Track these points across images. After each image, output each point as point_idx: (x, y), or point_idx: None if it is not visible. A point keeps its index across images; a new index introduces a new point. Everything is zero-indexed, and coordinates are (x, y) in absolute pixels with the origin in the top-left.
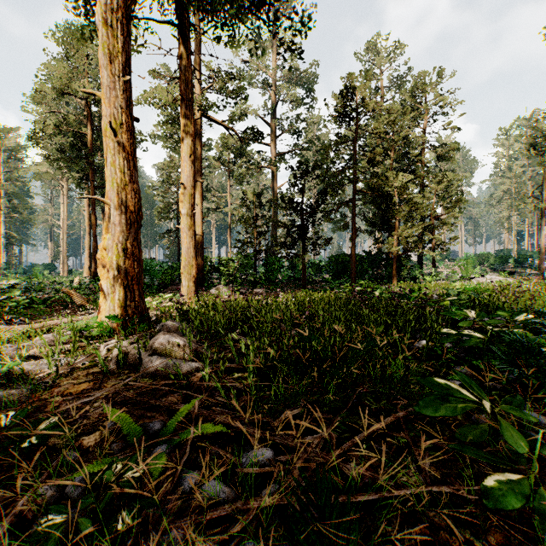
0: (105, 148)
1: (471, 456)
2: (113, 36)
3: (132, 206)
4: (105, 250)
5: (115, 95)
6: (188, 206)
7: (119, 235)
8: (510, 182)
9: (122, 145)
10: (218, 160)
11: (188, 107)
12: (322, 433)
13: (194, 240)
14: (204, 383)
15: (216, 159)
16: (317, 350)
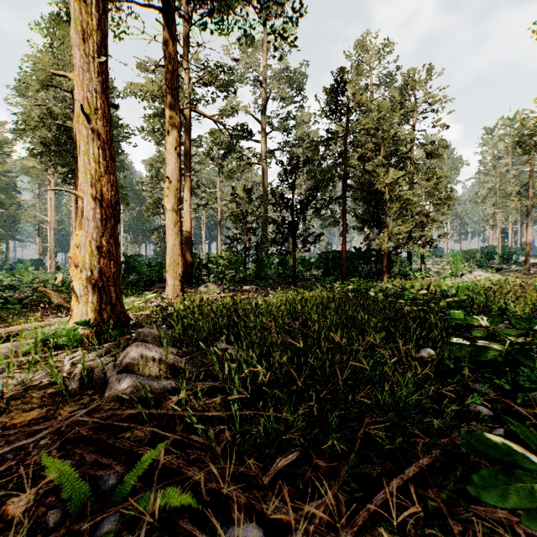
0: (77, 136)
1: (528, 532)
2: (86, 11)
3: (108, 200)
4: (77, 248)
5: (88, 77)
6: (174, 200)
7: (92, 231)
8: (495, 180)
9: (96, 132)
10: (208, 156)
11: (173, 96)
12: (327, 496)
13: (180, 236)
14: (178, 413)
15: (206, 155)
16: (314, 365)
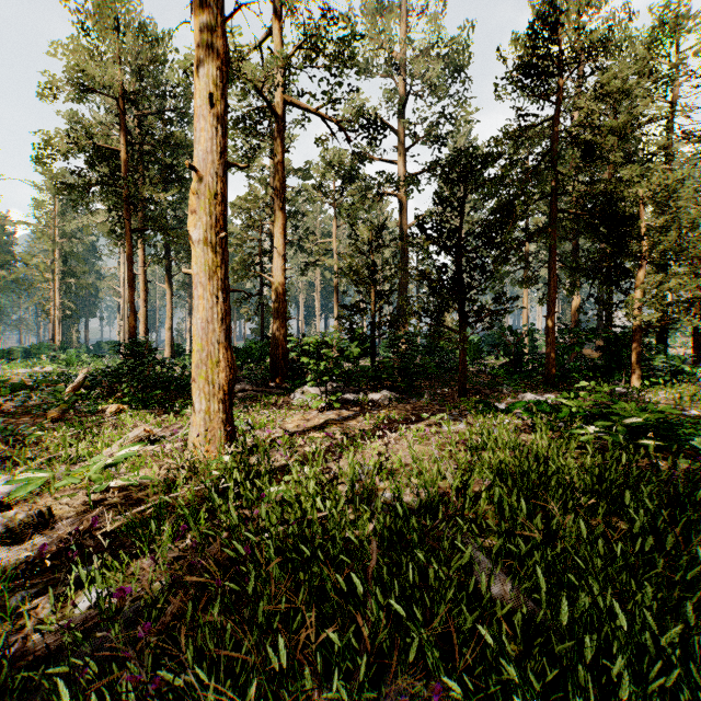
0: None
1: None
2: None
3: None
4: None
5: None
6: (207, 220)
7: None
8: None
9: None
10: (320, 190)
11: None
12: None
13: (224, 301)
14: None
15: (316, 189)
16: None
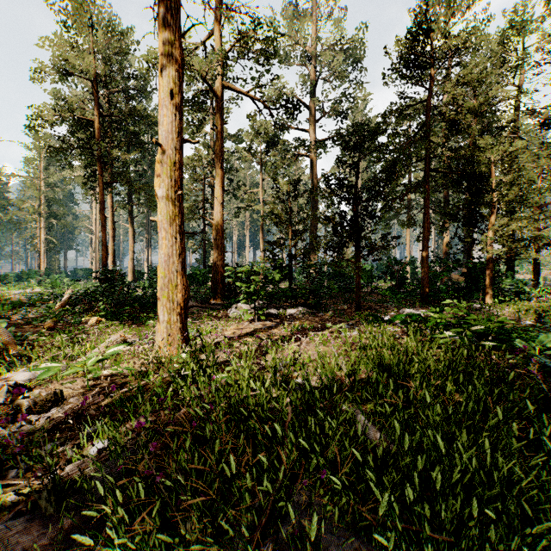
0: None
1: None
2: None
3: None
4: None
5: None
6: (169, 182)
7: None
8: None
9: None
10: (249, 151)
11: (167, 10)
12: None
13: (180, 241)
14: None
15: (246, 151)
16: None
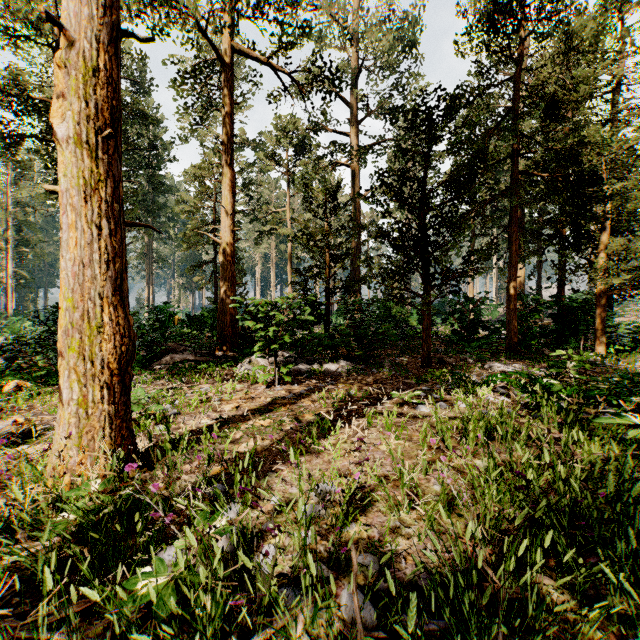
0: None
1: None
2: None
3: None
4: None
5: None
6: (81, 107)
7: None
8: None
9: None
10: (274, 160)
11: None
12: None
13: (111, 235)
14: None
15: (270, 159)
16: None
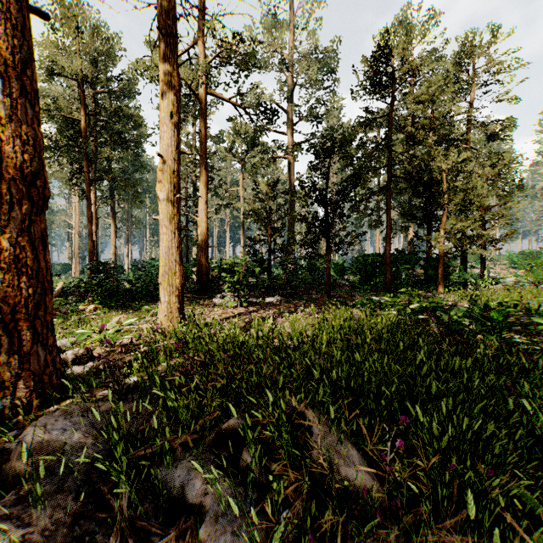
0: None
1: None
2: None
3: (16, 168)
4: None
5: None
6: (169, 187)
7: None
8: None
9: None
10: (230, 152)
11: (168, 45)
12: None
13: (178, 236)
14: None
15: (227, 151)
16: None
